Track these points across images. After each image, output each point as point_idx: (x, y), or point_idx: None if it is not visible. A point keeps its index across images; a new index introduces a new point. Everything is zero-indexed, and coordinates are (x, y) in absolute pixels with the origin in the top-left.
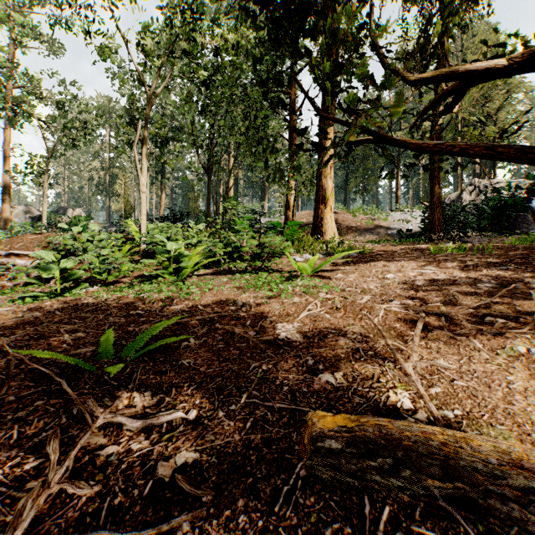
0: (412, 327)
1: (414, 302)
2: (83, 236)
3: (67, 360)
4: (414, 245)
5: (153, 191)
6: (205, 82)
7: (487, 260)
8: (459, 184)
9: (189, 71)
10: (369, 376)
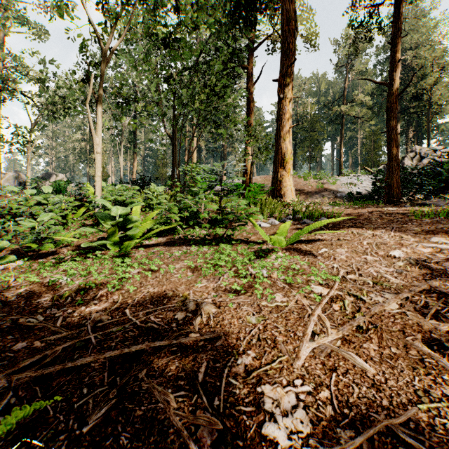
0: None
1: None
2: (35, 198)
3: None
4: (376, 207)
5: (127, 159)
6: (164, 40)
7: None
8: None
9: (147, 28)
10: None
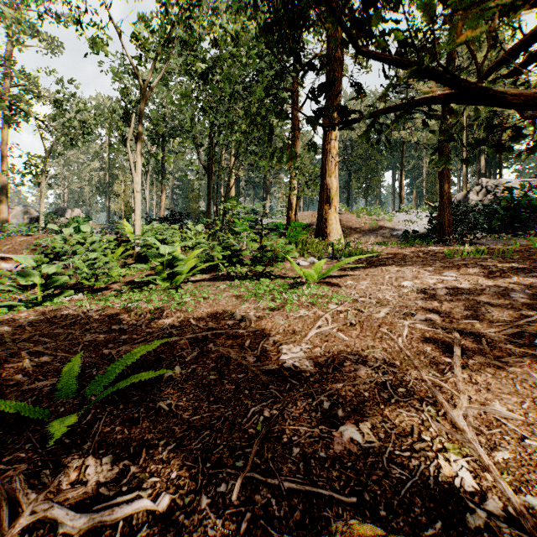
0: (446, 351)
1: (441, 317)
2: (73, 238)
3: (4, 408)
4: (423, 247)
5: (153, 191)
6: (203, 75)
7: (512, 265)
8: (464, 184)
9: (186, 63)
10: (407, 430)
